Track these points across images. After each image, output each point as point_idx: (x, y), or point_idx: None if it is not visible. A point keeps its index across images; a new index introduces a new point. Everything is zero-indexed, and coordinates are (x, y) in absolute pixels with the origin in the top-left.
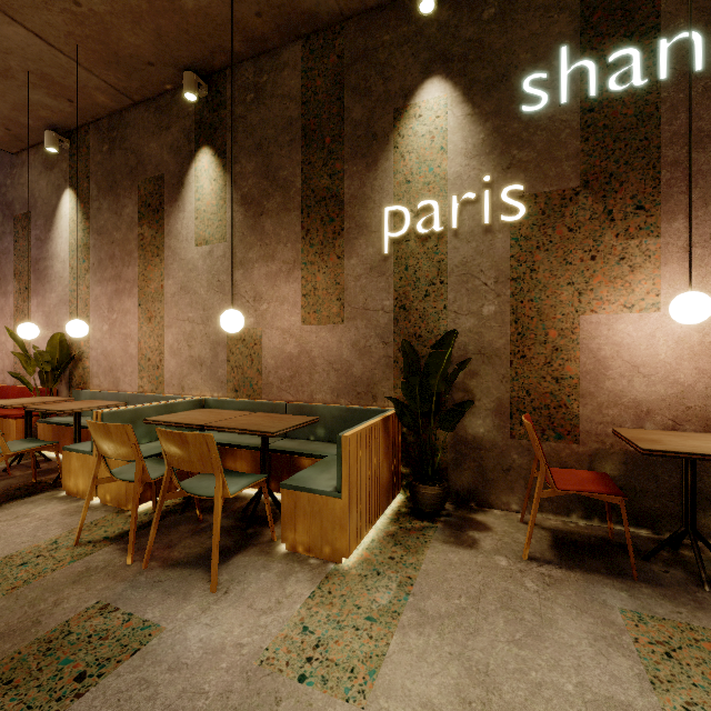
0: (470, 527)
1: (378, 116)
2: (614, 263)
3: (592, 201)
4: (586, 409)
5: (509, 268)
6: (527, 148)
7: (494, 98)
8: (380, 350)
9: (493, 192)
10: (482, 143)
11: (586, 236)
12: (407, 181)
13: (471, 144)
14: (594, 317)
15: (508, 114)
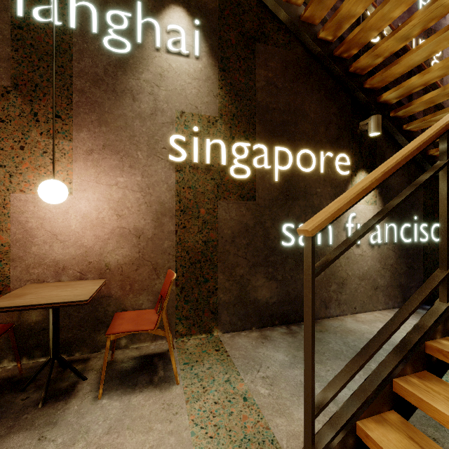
0: None
1: None
2: (39, 155)
3: (21, 102)
4: (16, 270)
5: None
6: None
7: None
8: None
9: None
10: None
11: (16, 128)
12: None
13: None
14: (23, 195)
15: None
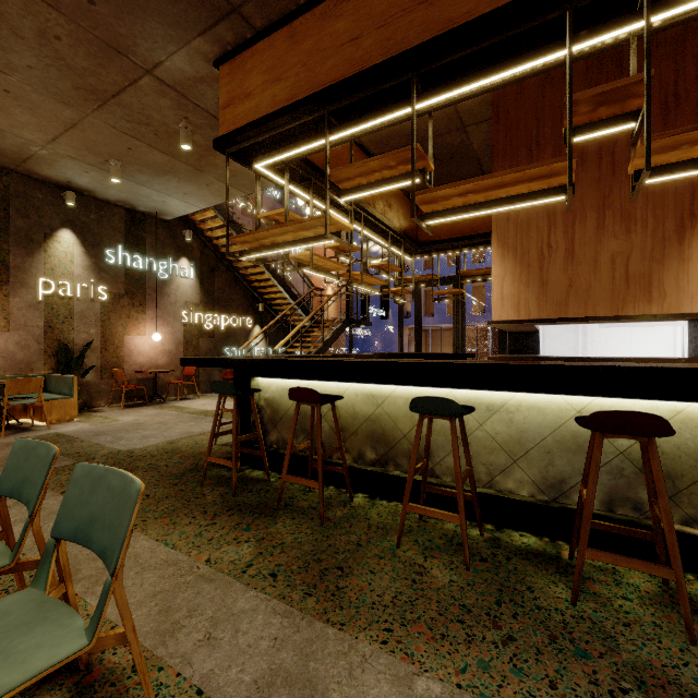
0: (96, 410)
1: (35, 231)
2: (135, 320)
3: (129, 299)
4: (127, 366)
5: (101, 316)
6: (108, 274)
7: (95, 251)
8: (36, 346)
9: (95, 286)
10: (90, 266)
11: (127, 310)
12: (53, 269)
13: (86, 265)
14: (129, 337)
15: (101, 259)
